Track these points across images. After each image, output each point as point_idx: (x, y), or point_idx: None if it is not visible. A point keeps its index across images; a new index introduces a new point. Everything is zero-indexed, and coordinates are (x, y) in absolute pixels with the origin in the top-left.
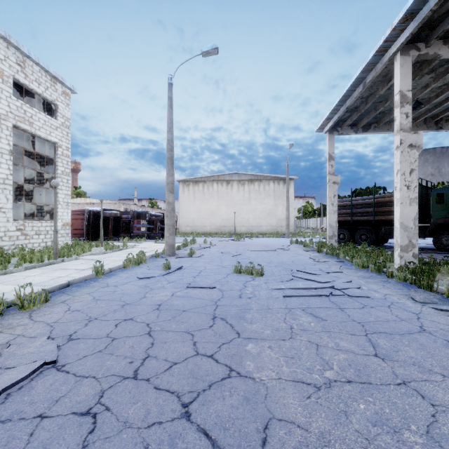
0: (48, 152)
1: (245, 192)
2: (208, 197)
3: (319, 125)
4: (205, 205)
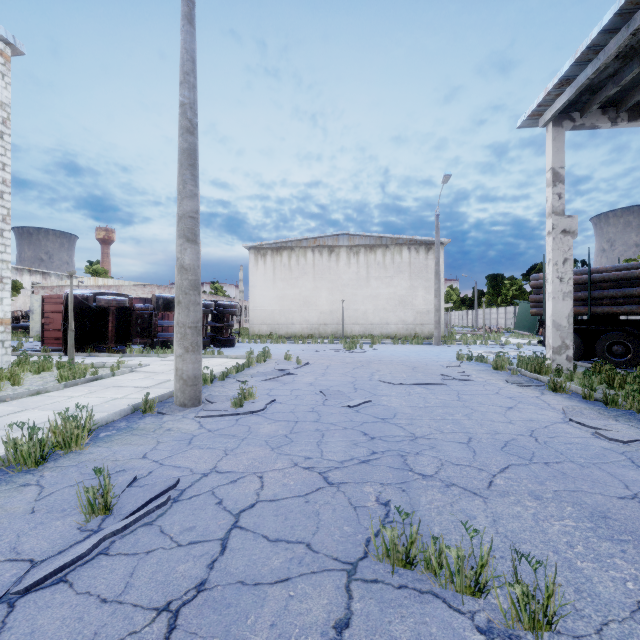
0: None
1: (360, 266)
2: (297, 275)
3: (533, 107)
4: (293, 289)
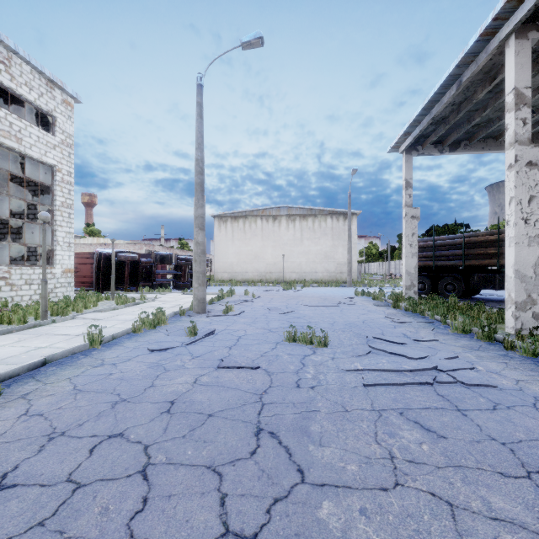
0: (44, 178)
1: (296, 230)
2: (249, 236)
3: (393, 143)
4: (247, 247)
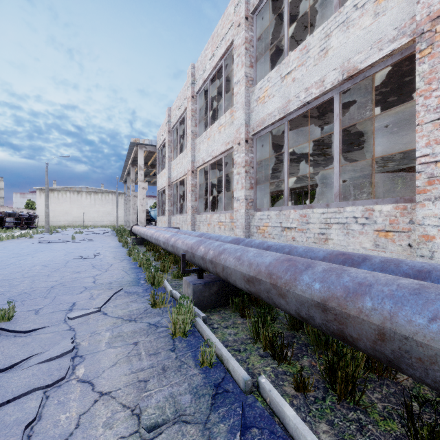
0: None
1: (91, 199)
2: (62, 201)
3: (119, 180)
4: (60, 207)
